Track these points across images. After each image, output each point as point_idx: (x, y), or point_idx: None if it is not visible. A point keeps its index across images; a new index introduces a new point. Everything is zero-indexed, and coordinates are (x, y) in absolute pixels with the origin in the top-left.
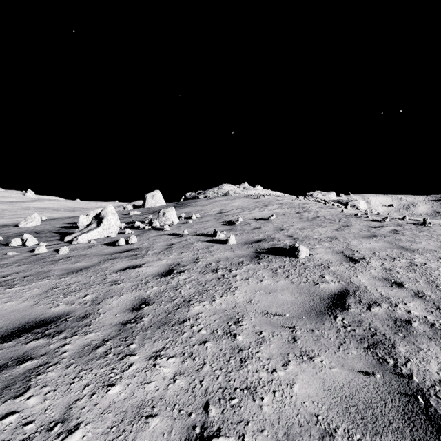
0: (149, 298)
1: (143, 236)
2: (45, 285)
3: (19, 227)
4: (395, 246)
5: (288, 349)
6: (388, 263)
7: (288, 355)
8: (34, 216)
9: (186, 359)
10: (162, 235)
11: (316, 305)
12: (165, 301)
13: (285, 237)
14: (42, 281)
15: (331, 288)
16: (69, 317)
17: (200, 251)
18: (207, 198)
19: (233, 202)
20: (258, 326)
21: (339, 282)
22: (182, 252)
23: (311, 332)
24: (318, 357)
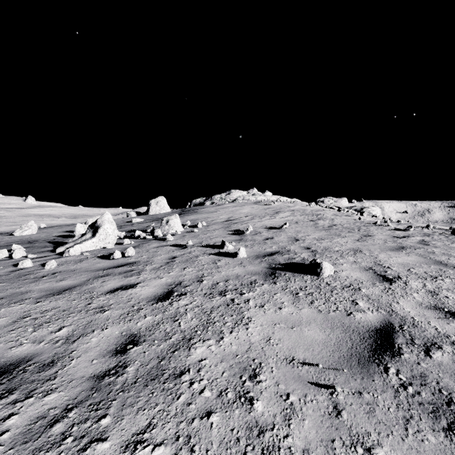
0: (139, 334)
1: (143, 247)
2: (15, 312)
3: (14, 235)
4: (431, 260)
5: (331, 429)
6: (431, 284)
7: (333, 444)
8: (31, 223)
9: (180, 449)
10: (164, 246)
11: (356, 347)
12: (158, 339)
13: (302, 249)
14: (13, 306)
15: (369, 320)
16: (30, 364)
17: (205, 266)
18: (214, 205)
19: (241, 209)
20: (283, 384)
21: (377, 310)
22: (184, 268)
23: (359, 396)
24: (379, 449)
